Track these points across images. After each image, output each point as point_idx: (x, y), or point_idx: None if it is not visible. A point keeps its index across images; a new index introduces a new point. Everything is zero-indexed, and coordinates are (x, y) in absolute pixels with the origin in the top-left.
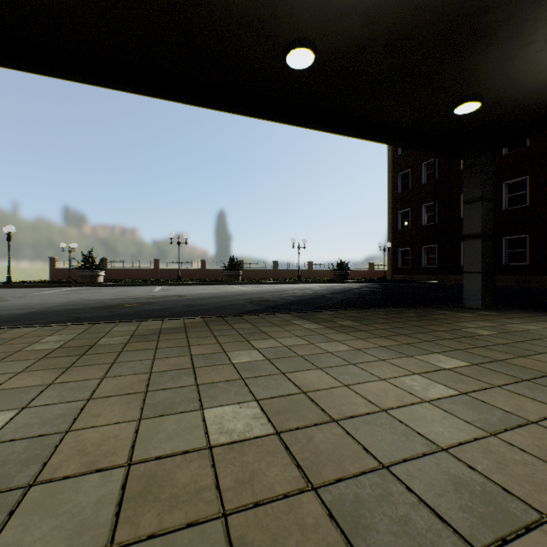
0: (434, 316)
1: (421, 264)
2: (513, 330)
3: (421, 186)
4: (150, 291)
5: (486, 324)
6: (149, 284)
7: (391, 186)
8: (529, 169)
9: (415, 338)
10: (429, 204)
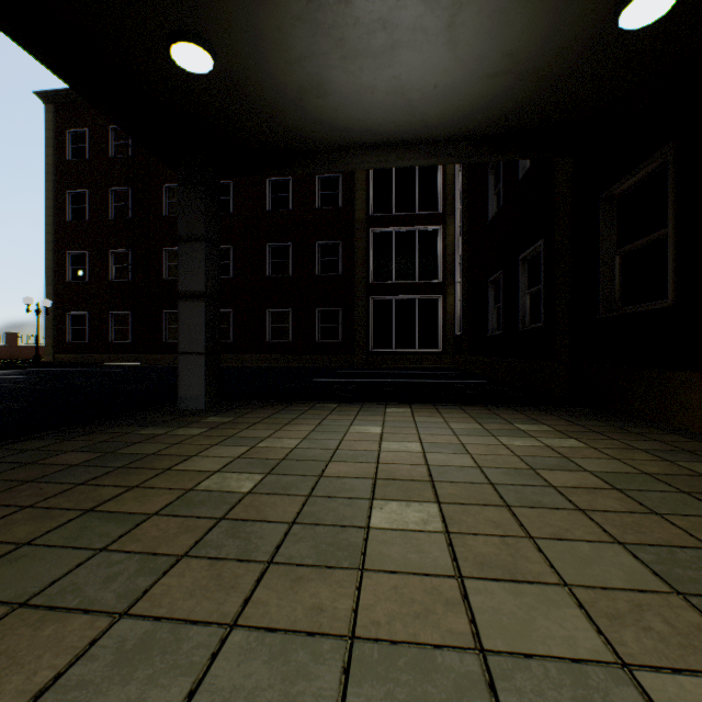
0: (135, 450)
1: (108, 338)
2: (277, 458)
3: (108, 222)
4: None
5: (233, 451)
6: None
7: (53, 206)
8: (234, 238)
9: (75, 617)
10: (120, 251)
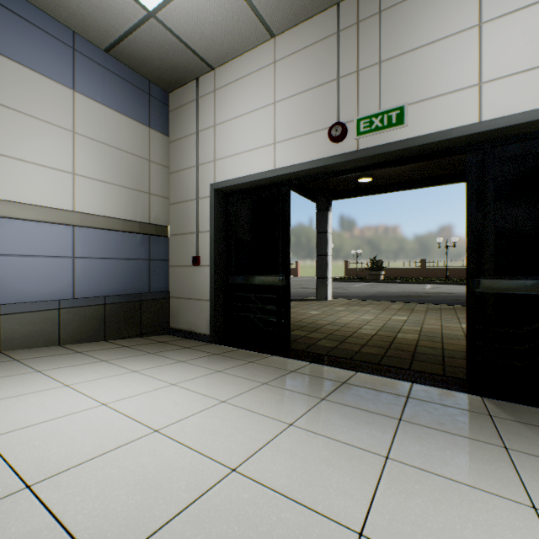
0: None
1: None
2: None
3: None
4: (422, 288)
5: None
6: (419, 282)
7: None
8: None
9: None
10: None
